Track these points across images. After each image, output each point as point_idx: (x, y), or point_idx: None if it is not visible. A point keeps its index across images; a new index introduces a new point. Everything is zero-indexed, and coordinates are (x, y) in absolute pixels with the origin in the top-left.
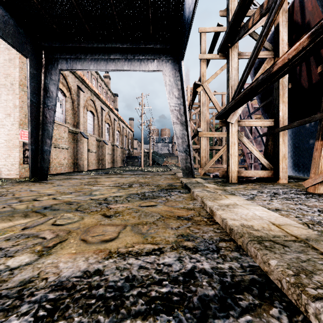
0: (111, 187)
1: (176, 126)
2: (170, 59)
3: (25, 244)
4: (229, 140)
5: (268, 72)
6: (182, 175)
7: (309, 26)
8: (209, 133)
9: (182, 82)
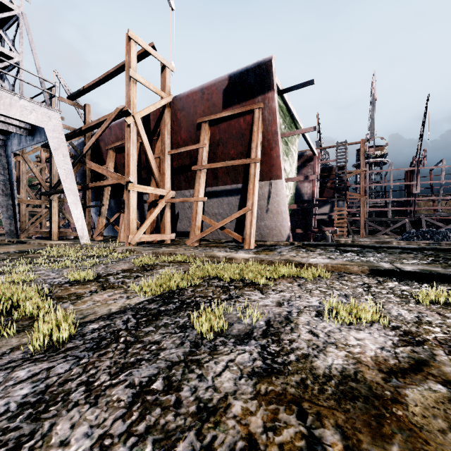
0: None
1: (1, 197)
2: None
3: None
4: (52, 211)
5: None
6: (1, 238)
7: (101, 153)
8: (31, 201)
9: (10, 165)
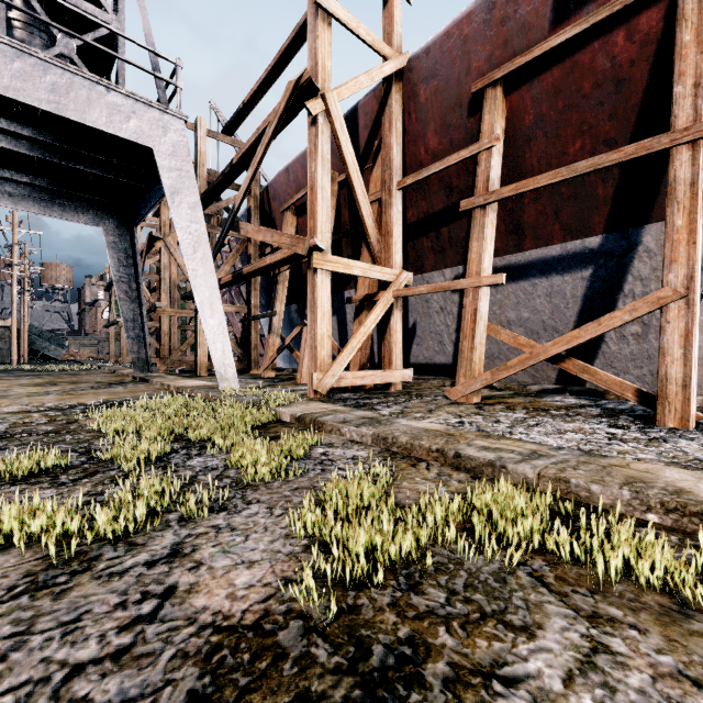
0: (25, 387)
1: (124, 303)
2: (116, 215)
3: (40, 402)
4: (198, 327)
5: (219, 283)
6: (131, 371)
7: (275, 223)
8: (175, 311)
9: (135, 250)
